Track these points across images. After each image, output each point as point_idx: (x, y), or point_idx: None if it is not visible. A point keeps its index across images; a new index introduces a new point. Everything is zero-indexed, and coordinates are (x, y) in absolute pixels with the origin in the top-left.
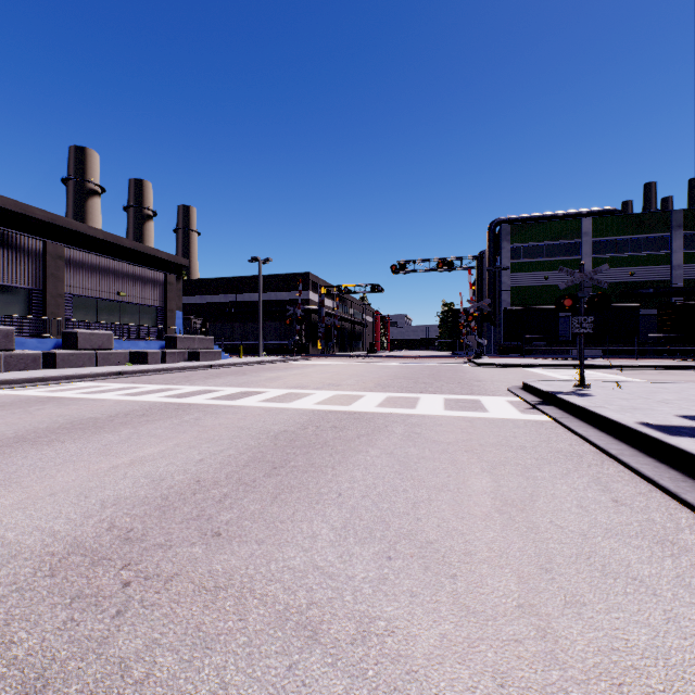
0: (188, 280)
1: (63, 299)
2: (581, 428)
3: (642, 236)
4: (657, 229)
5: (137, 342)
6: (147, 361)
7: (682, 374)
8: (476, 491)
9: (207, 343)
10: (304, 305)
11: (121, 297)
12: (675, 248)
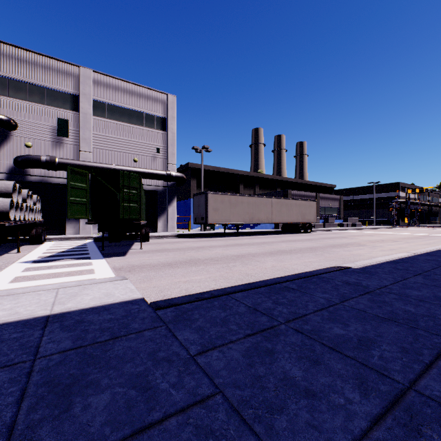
0: None
1: (319, 208)
2: None
3: None
4: None
5: (336, 220)
6: (343, 226)
7: None
8: None
9: (356, 220)
10: (395, 199)
11: (329, 206)
12: None
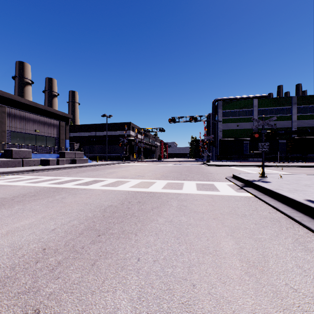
0: (73, 125)
1: (5, 133)
2: (272, 201)
3: (279, 107)
4: (286, 104)
5: (44, 154)
6: (49, 164)
7: (301, 169)
8: (227, 253)
9: (81, 155)
10: (128, 137)
11: (36, 132)
12: (293, 113)
